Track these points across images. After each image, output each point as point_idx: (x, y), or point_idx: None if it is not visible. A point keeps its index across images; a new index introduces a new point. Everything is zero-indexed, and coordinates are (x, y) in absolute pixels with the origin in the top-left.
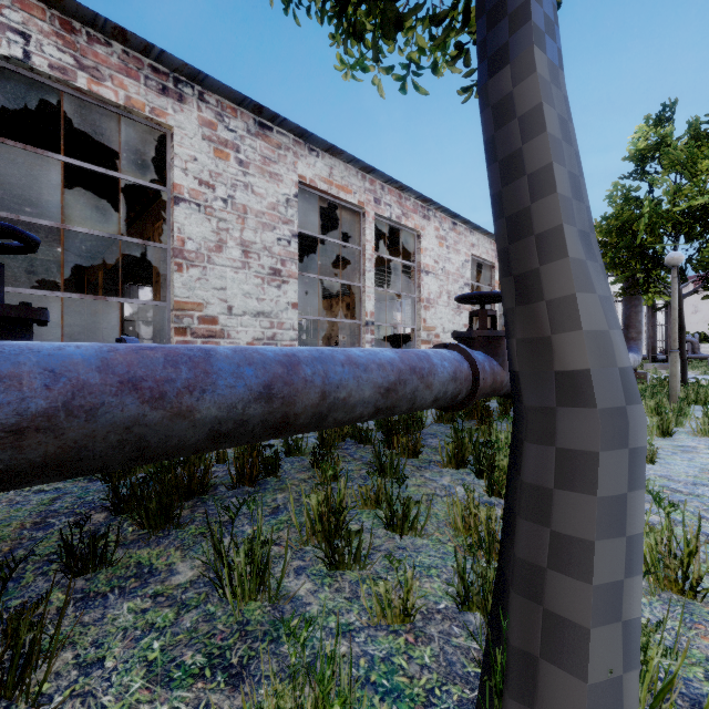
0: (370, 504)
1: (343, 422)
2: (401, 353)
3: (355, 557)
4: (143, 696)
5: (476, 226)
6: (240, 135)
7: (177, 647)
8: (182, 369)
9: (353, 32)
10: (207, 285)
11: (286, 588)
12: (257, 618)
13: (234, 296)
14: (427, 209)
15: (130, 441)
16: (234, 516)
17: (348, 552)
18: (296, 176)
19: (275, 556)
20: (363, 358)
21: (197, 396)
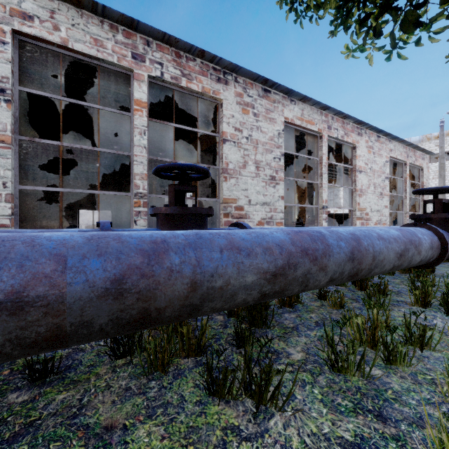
0: (380, 326)
1: (375, 274)
2: (399, 231)
3: (403, 359)
4: (333, 417)
5: (394, 137)
6: (255, 98)
7: (329, 394)
8: (318, 243)
9: (373, 32)
10: (238, 188)
11: (366, 371)
12: (363, 386)
13: (251, 193)
14: (360, 129)
15: (304, 282)
16: (342, 326)
17: (398, 355)
18: (283, 118)
19: (342, 351)
20: (385, 235)
21: (327, 258)
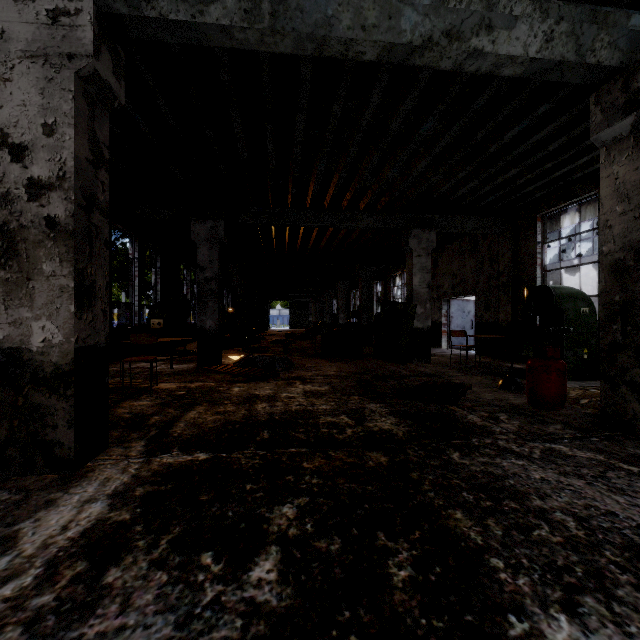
0: None
1: None
2: None
3: None
4: None
5: None
6: None
7: None
8: None
9: None
10: None
11: None
12: None
13: None
14: None
15: None
16: None
17: None
18: None
19: None
20: None
21: None
